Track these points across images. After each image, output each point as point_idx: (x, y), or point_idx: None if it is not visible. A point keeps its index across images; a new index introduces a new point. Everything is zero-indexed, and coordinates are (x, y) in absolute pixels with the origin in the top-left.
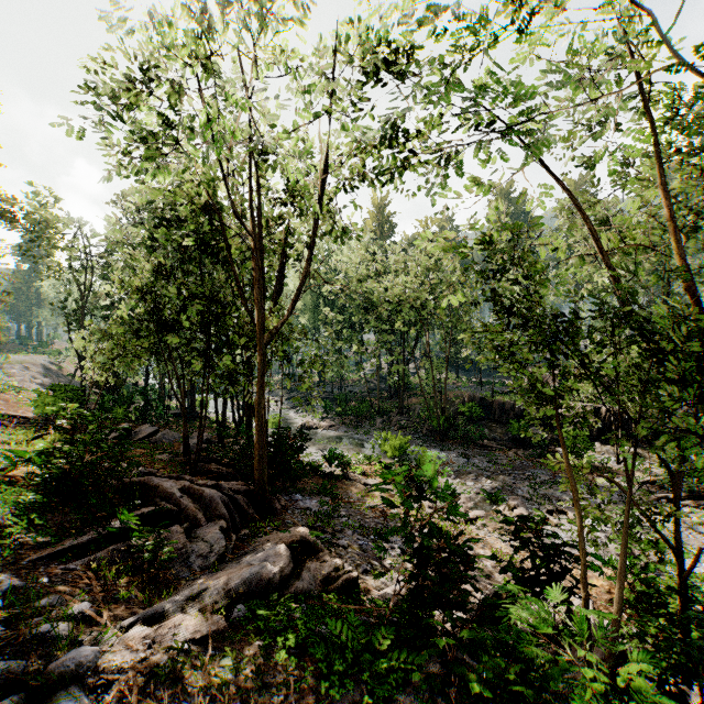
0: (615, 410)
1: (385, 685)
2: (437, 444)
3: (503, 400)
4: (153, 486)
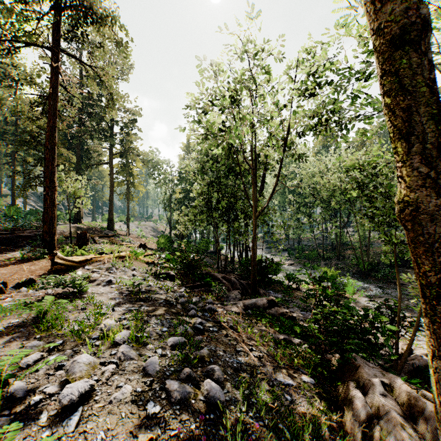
0: None
1: (299, 336)
2: (362, 279)
3: None
4: (211, 275)
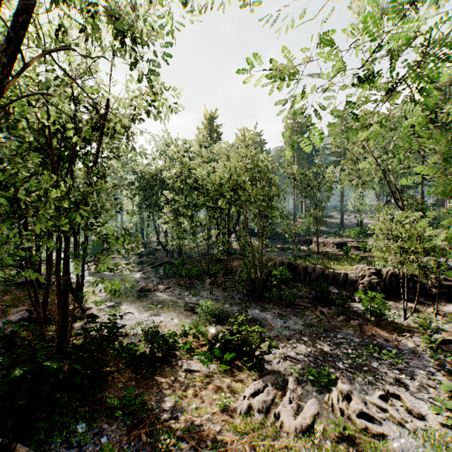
0: (393, 272)
1: None
2: (256, 304)
3: (304, 264)
4: None
